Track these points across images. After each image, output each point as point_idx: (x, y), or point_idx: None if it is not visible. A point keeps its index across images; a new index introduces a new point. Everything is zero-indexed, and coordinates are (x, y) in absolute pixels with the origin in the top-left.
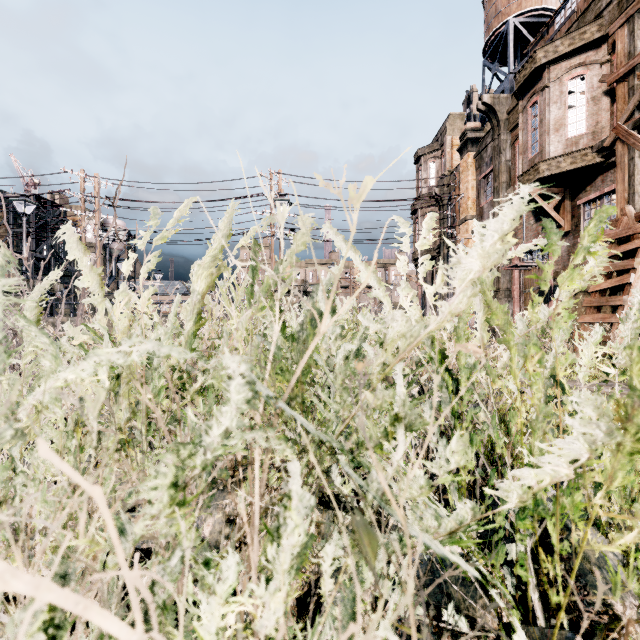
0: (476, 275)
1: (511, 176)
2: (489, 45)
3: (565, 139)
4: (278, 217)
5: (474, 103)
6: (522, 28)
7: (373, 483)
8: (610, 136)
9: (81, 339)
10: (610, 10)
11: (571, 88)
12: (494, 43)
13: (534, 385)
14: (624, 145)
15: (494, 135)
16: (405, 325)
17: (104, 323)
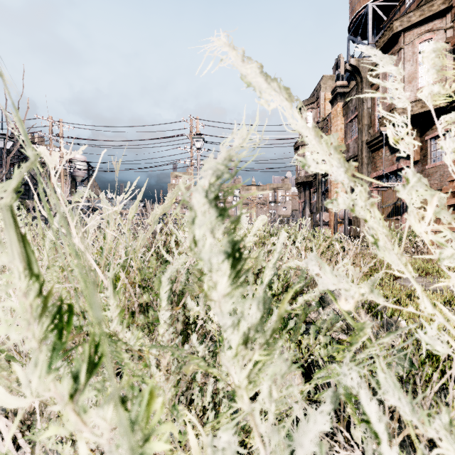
0: None
1: (371, 120)
2: (353, 24)
3: (416, 89)
4: None
5: (341, 68)
6: (378, 10)
7: None
8: None
9: None
10: None
11: (421, 49)
12: (357, 22)
13: None
14: None
15: (358, 89)
16: None
17: None
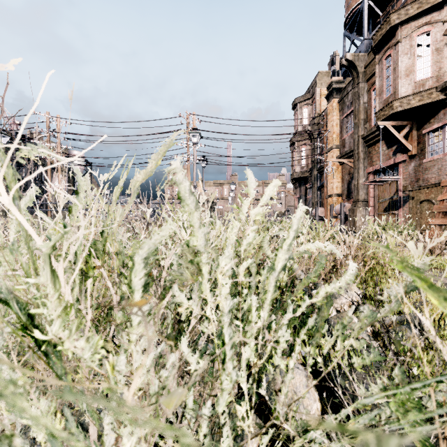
0: None
1: (367, 114)
2: (348, 20)
3: (414, 82)
4: None
5: (336, 64)
6: (374, 6)
7: None
8: None
9: None
10: None
11: (419, 42)
12: (352, 18)
13: None
14: None
15: (354, 84)
16: None
17: None
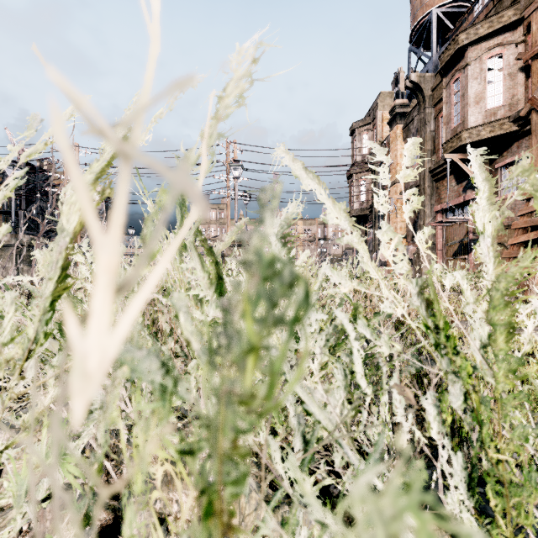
0: None
1: (435, 144)
2: (415, 32)
3: (484, 110)
4: None
5: (401, 83)
6: (444, 17)
7: None
8: (526, 107)
9: None
10: None
11: (490, 66)
12: (419, 31)
13: None
14: None
15: (420, 109)
16: None
17: None
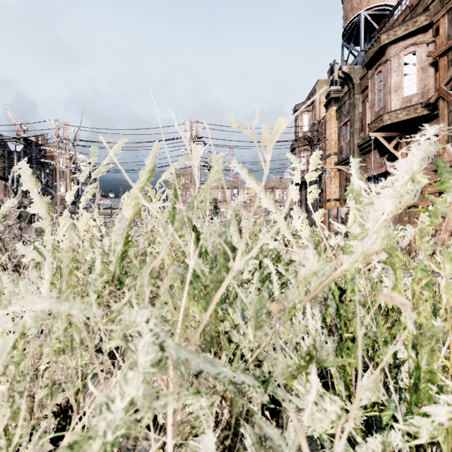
0: (389, 215)
1: (362, 124)
2: (346, 31)
3: (402, 97)
4: (193, 157)
5: (336, 72)
6: (370, 19)
7: (290, 436)
8: (434, 95)
9: (31, 257)
10: (434, 5)
11: (406, 61)
12: (350, 29)
13: (421, 305)
14: (445, 102)
15: (350, 95)
16: (317, 263)
17: (50, 243)
